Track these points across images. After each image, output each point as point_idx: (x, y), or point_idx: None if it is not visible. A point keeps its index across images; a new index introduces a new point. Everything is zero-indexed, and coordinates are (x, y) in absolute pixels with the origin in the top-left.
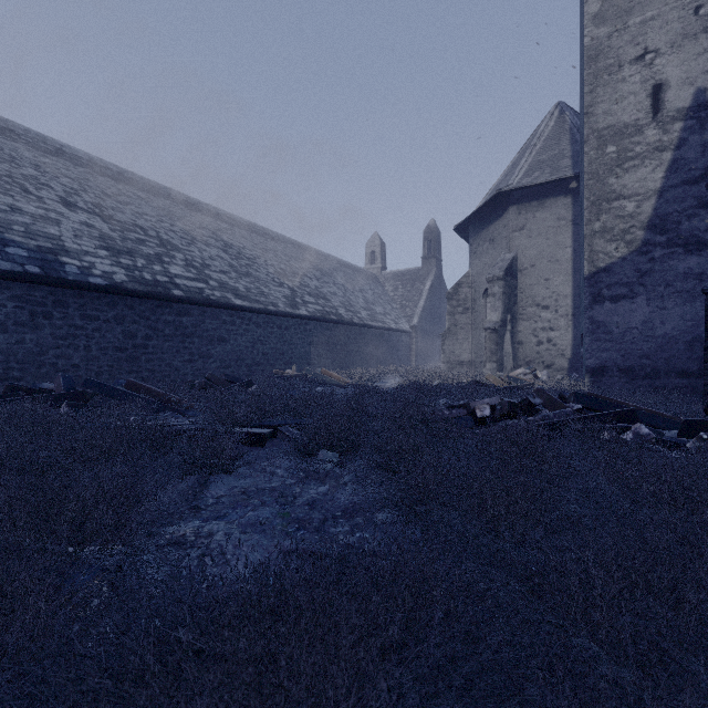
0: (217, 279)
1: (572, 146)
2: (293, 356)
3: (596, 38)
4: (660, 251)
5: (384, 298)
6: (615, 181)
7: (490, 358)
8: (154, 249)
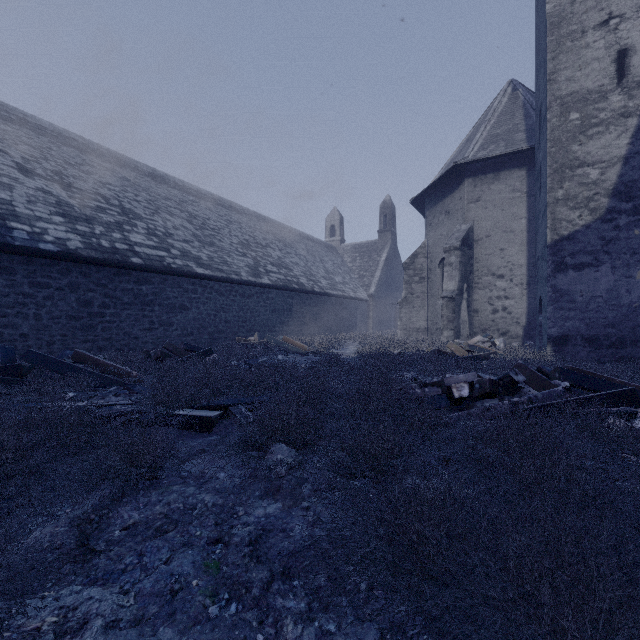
0: (179, 248)
1: (526, 121)
2: (256, 324)
3: (559, 4)
4: (626, 219)
5: (343, 268)
6: (579, 148)
7: (447, 326)
8: (115, 217)
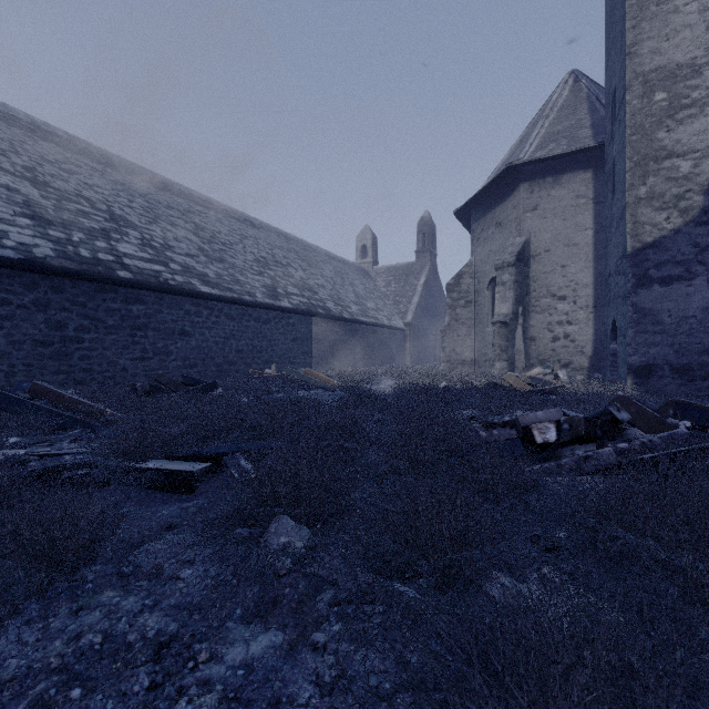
0: (181, 262)
1: (591, 115)
2: (274, 354)
3: None
4: None
5: (376, 293)
6: (666, 136)
7: (500, 356)
8: (100, 223)
